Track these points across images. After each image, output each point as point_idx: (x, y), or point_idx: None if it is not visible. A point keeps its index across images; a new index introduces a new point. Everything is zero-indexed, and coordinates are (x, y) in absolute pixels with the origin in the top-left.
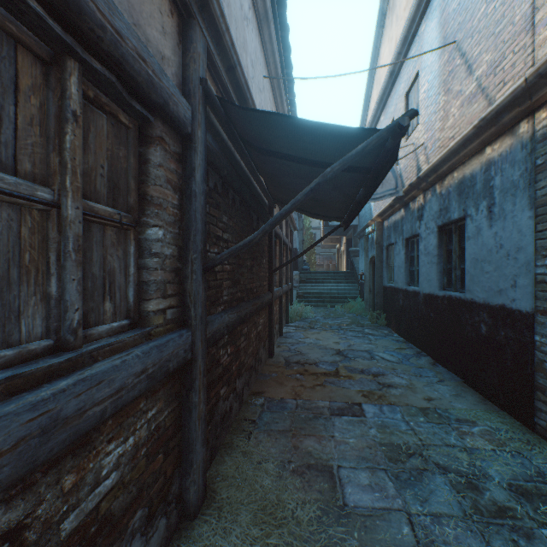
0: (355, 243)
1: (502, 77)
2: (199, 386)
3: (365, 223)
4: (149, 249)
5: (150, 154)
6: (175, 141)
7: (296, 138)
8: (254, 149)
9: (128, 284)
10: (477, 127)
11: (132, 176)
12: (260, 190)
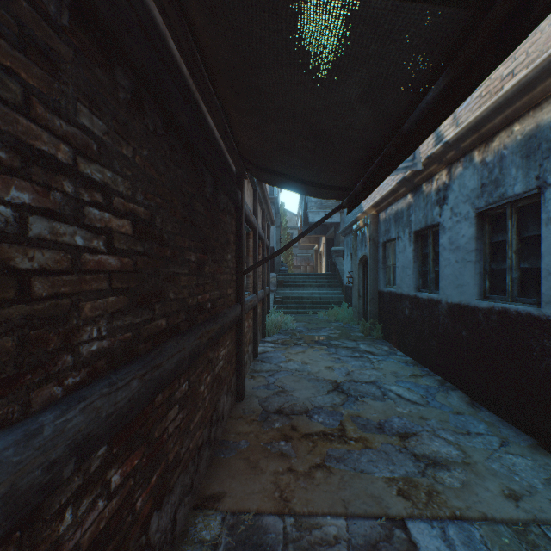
0: (337, 242)
1: None
2: None
3: (352, 218)
4: None
5: None
6: None
7: None
8: None
9: None
10: None
11: None
12: (219, 136)
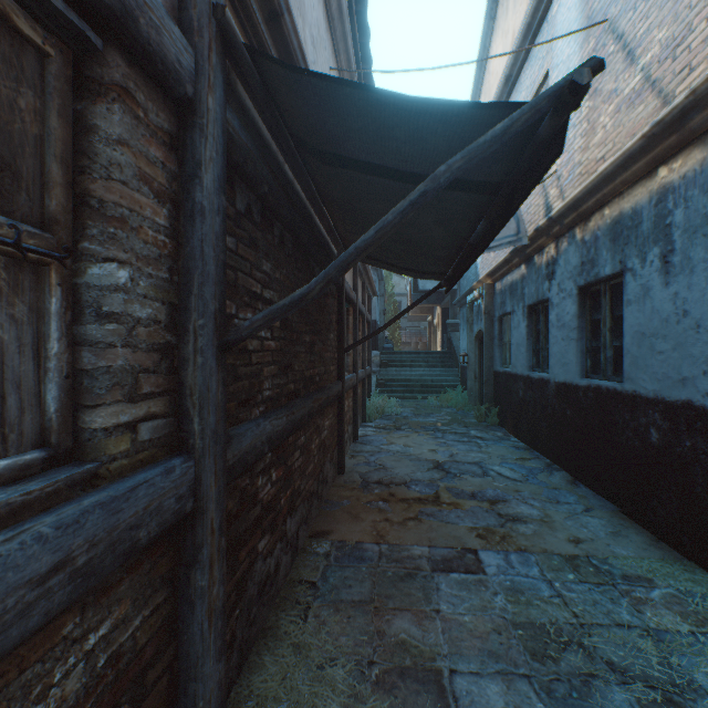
0: (454, 313)
1: (686, 60)
2: (210, 556)
3: (468, 286)
4: (97, 306)
5: (98, 116)
6: (161, 107)
7: (382, 126)
8: (313, 154)
9: (45, 375)
10: (647, 137)
11: (55, 155)
12: (325, 231)
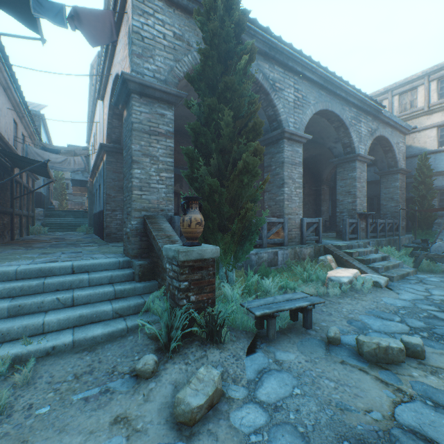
0: None
1: None
2: None
3: None
4: None
5: None
6: None
7: (19, 157)
8: (3, 153)
9: None
10: (97, 156)
11: None
12: (6, 161)
